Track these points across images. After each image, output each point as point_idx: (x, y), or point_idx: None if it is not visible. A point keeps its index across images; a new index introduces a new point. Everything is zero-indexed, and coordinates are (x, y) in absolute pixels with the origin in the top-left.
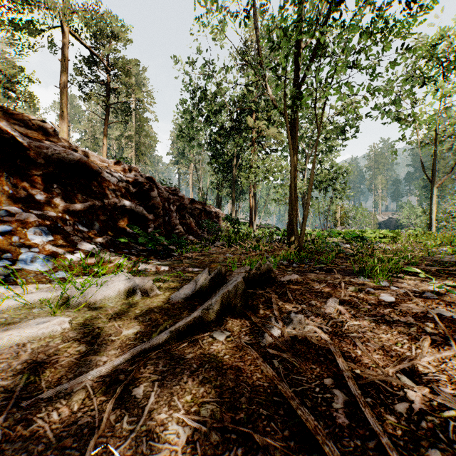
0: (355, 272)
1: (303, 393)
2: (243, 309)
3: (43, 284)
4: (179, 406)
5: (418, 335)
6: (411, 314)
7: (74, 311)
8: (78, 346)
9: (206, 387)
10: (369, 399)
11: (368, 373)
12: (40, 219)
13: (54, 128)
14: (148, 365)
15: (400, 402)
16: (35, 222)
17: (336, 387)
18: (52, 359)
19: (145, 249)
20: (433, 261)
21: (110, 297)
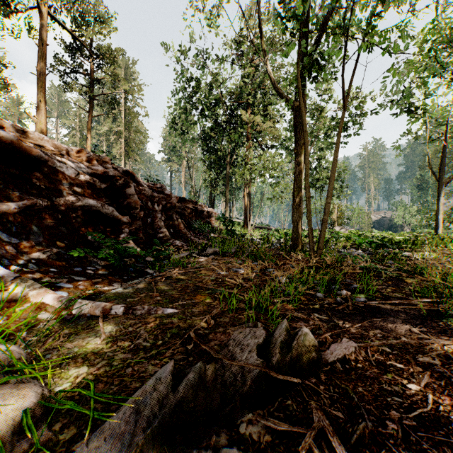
0: (424, 314)
1: None
2: None
3: None
4: None
5: None
6: None
7: None
8: None
9: None
10: None
11: None
12: None
13: None
14: None
15: None
16: None
17: None
18: None
19: (109, 264)
20: None
21: None
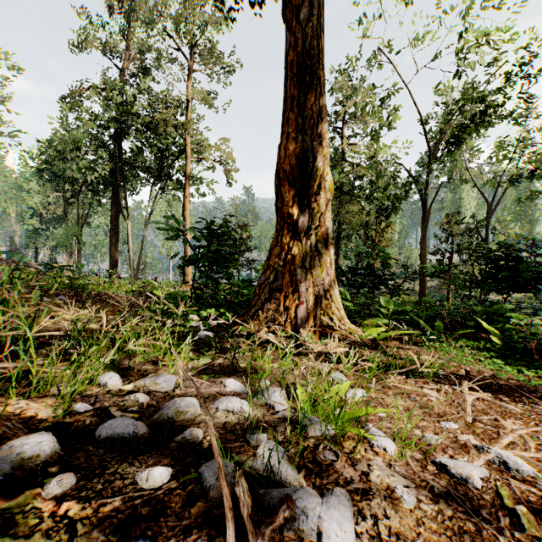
0: None
1: None
2: None
3: None
4: None
5: None
6: None
7: None
8: None
9: None
10: None
11: None
12: None
13: None
14: None
15: None
16: None
17: None
18: None
19: None
20: None
21: None
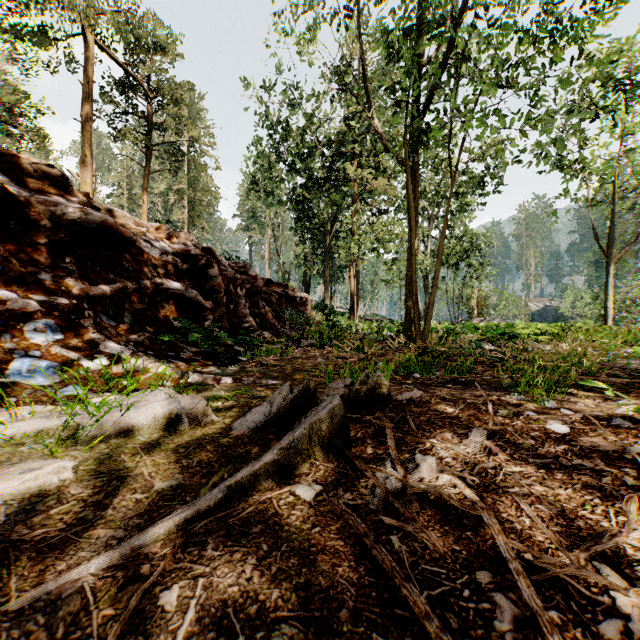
0: (504, 386)
1: (444, 600)
2: (342, 447)
3: (43, 406)
4: (235, 627)
5: (615, 490)
6: (598, 454)
7: (84, 449)
8: (81, 511)
9: (283, 589)
10: (554, 612)
11: (547, 562)
12: (45, 309)
13: (66, 176)
14: (190, 547)
15: (606, 617)
16: (37, 313)
17: (497, 587)
18: (36, 534)
19: (200, 351)
20: (615, 369)
21: (141, 426)
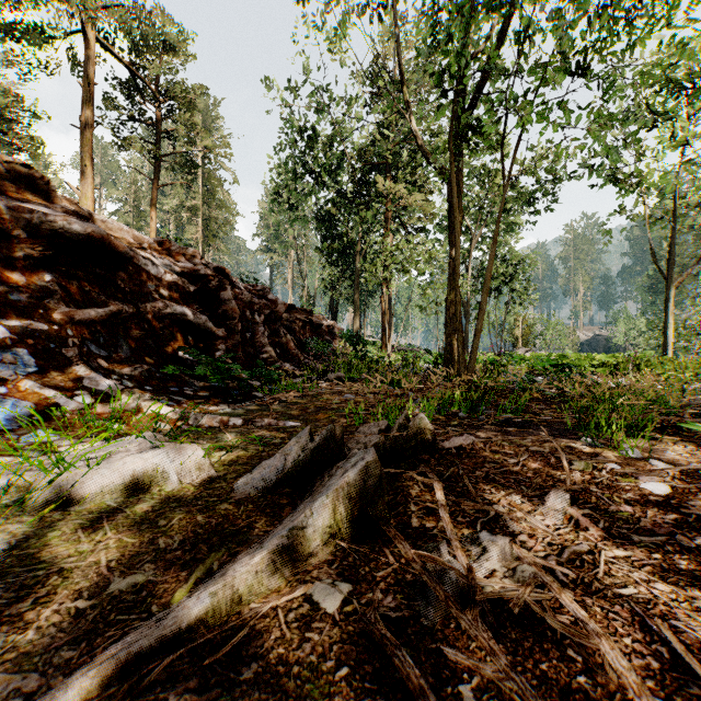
0: (569, 428)
1: None
2: (378, 520)
3: None
4: None
5: None
6: None
7: (29, 522)
8: None
9: None
10: None
11: None
12: (17, 336)
13: (48, 179)
14: None
15: None
16: (6, 341)
17: None
18: None
19: (208, 385)
20: (693, 407)
21: (114, 487)
